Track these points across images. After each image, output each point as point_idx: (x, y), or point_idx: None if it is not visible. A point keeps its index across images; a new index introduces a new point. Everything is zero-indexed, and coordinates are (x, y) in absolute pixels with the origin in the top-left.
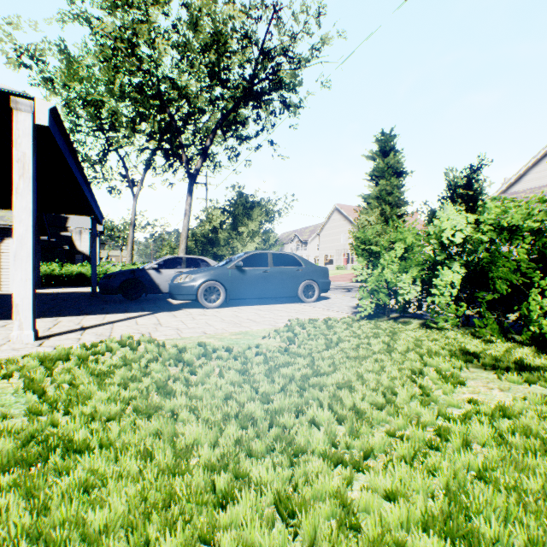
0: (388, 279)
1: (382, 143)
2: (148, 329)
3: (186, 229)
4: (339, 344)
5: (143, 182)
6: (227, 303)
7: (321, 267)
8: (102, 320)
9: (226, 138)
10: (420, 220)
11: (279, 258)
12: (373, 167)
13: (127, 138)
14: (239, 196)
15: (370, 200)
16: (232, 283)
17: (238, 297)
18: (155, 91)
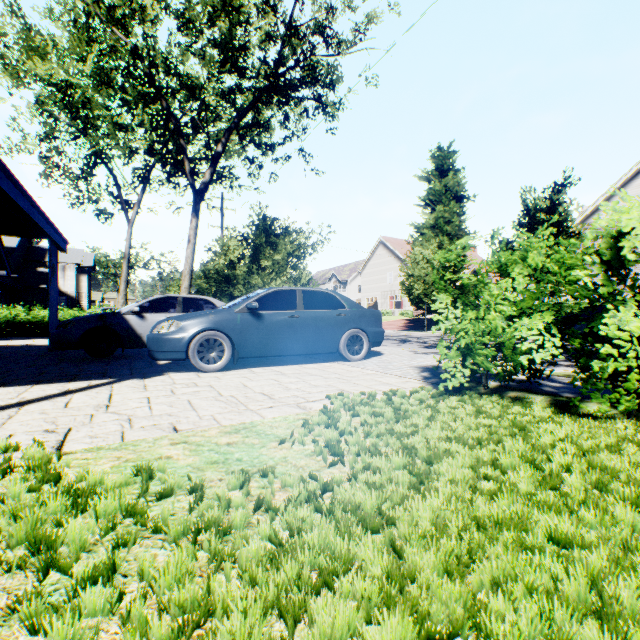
0: (498, 329)
1: (439, 160)
2: (73, 420)
3: (190, 261)
4: (437, 465)
5: (140, 204)
6: (235, 364)
7: (372, 310)
8: (12, 399)
9: (244, 146)
10: (479, 257)
11: (312, 297)
12: (429, 190)
13: (110, 138)
14: (261, 220)
15: (424, 230)
16: (241, 333)
17: (252, 354)
18: (147, 77)
